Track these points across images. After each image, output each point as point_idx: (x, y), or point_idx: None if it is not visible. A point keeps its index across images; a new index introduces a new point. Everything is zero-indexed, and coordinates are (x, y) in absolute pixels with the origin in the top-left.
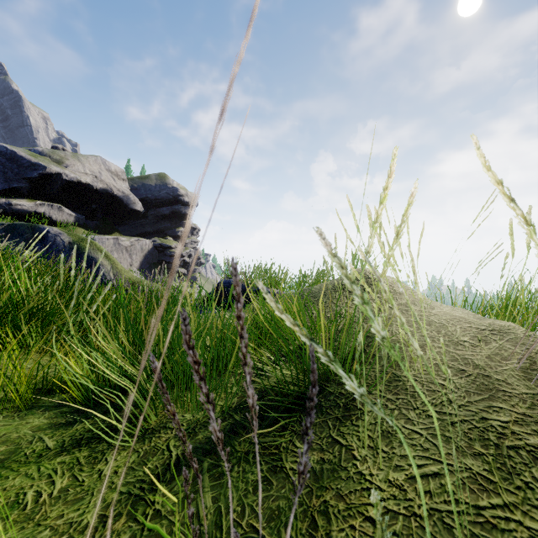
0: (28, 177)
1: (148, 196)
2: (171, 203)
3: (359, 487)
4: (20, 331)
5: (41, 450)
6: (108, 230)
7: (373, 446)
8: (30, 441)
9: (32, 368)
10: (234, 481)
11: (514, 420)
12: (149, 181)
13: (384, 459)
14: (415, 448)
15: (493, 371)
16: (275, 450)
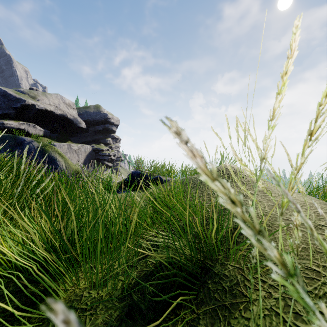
0: (14, 107)
1: (89, 118)
2: (103, 123)
3: None
4: None
5: None
6: (64, 140)
7: None
8: None
9: None
10: None
11: None
12: (89, 109)
13: None
14: None
15: None
16: None
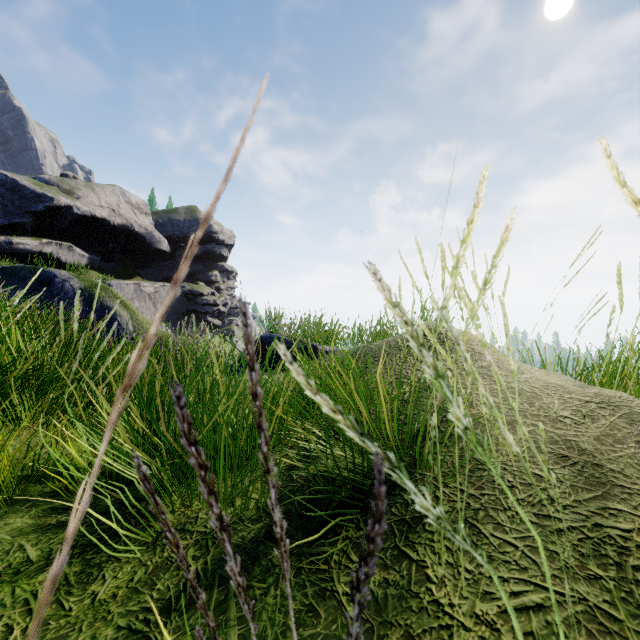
0: (32, 211)
1: (175, 233)
2: (203, 242)
3: (436, 623)
4: (9, 401)
5: (20, 563)
6: (128, 274)
7: (453, 563)
8: (7, 551)
9: (15, 452)
10: (270, 610)
11: (638, 528)
12: (176, 215)
13: (468, 582)
14: (509, 566)
15: (604, 459)
16: (324, 564)
